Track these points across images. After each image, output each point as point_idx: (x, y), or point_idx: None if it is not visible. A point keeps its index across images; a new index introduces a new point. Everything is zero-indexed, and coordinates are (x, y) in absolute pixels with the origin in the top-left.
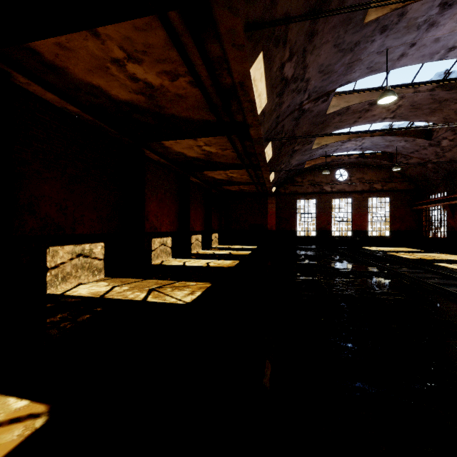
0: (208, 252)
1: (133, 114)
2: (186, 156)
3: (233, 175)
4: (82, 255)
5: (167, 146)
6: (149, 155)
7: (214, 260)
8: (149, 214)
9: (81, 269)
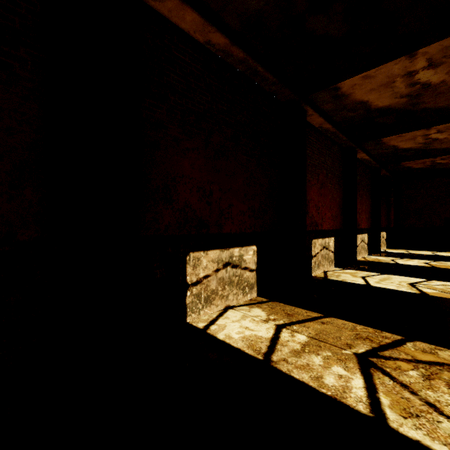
0: (383, 260)
1: (307, 20)
2: (368, 108)
3: (438, 136)
4: (230, 264)
5: (344, 92)
6: (310, 118)
7: (420, 280)
8: (309, 204)
9: (229, 285)
